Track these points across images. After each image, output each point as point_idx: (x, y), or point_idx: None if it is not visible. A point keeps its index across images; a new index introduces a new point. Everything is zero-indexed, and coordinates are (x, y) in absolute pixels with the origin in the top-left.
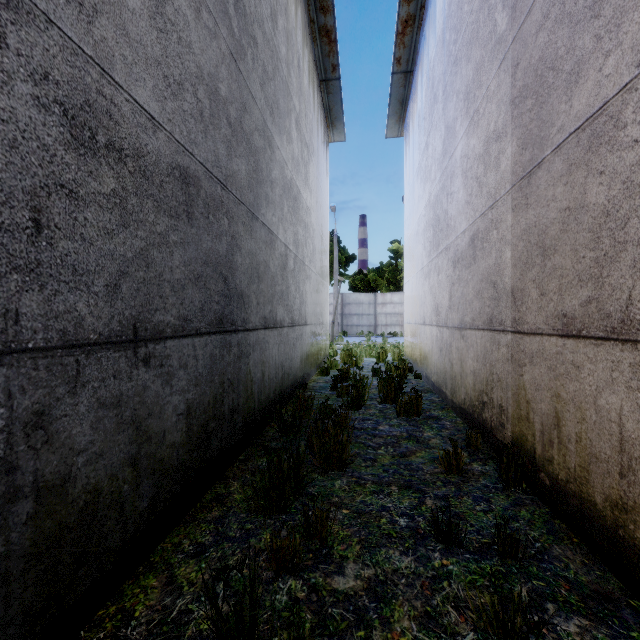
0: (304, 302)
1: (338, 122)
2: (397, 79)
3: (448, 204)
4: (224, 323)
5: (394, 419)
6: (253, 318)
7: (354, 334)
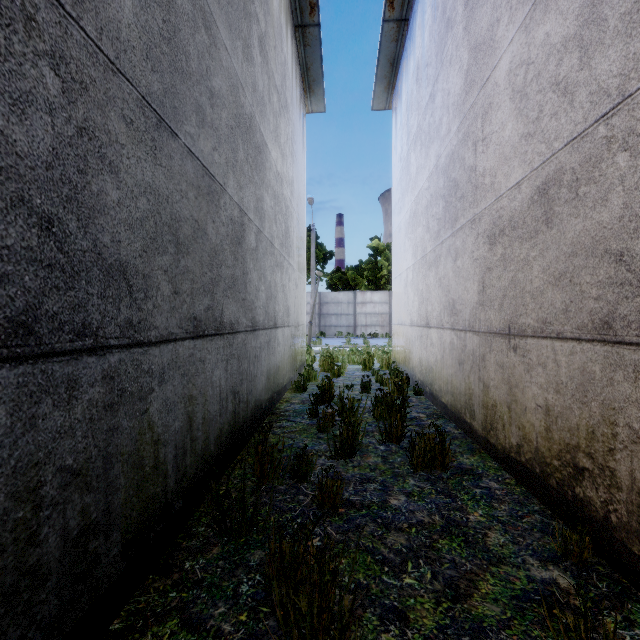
0: (273, 297)
1: (317, 86)
2: (388, 30)
3: (477, 156)
4: (41, 333)
5: (409, 478)
6: (161, 319)
7: (332, 335)
